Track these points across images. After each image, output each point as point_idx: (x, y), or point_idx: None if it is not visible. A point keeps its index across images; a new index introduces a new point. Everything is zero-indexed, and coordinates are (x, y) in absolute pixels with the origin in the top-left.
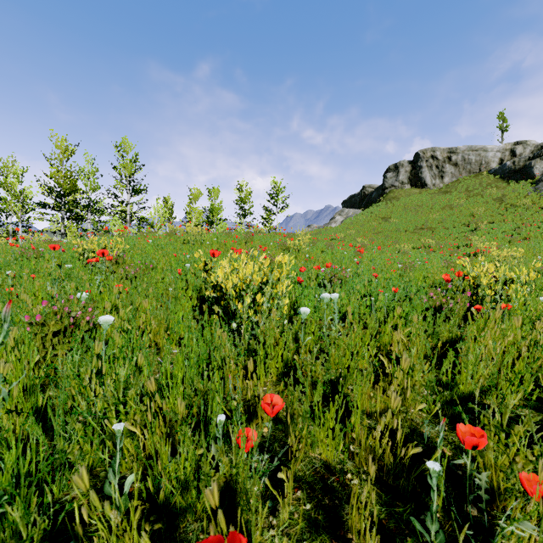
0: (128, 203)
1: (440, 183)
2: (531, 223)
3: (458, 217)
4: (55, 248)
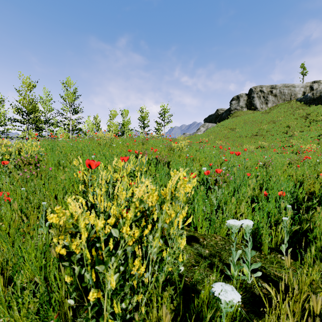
0: (70, 119)
1: (266, 107)
2: None
3: (279, 128)
4: None
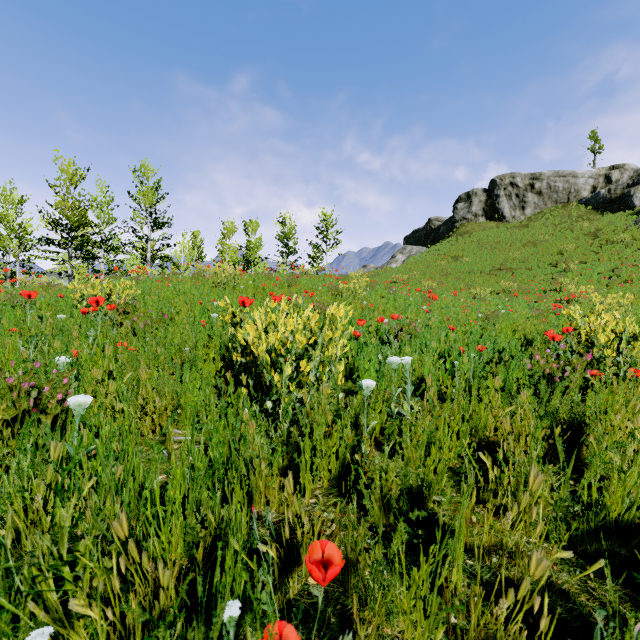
0: (149, 238)
1: (521, 215)
2: (632, 263)
3: (543, 256)
4: (31, 294)
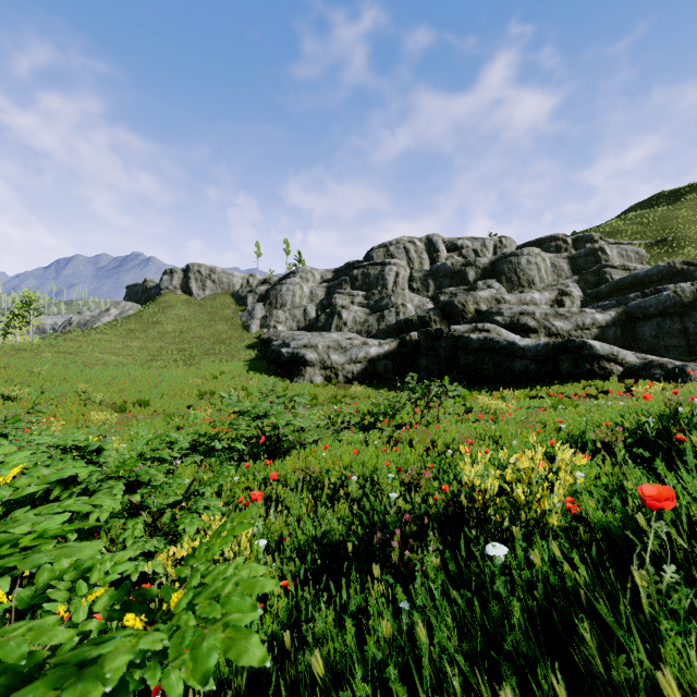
0: None
1: (203, 294)
2: (220, 341)
3: (195, 330)
4: None
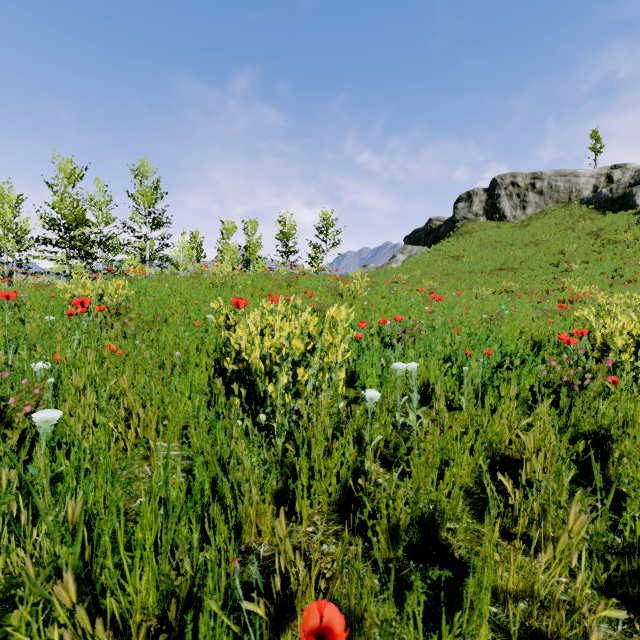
0: (147, 238)
1: (522, 215)
2: (635, 263)
3: (545, 256)
4: (9, 295)
